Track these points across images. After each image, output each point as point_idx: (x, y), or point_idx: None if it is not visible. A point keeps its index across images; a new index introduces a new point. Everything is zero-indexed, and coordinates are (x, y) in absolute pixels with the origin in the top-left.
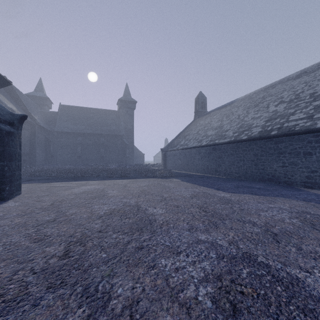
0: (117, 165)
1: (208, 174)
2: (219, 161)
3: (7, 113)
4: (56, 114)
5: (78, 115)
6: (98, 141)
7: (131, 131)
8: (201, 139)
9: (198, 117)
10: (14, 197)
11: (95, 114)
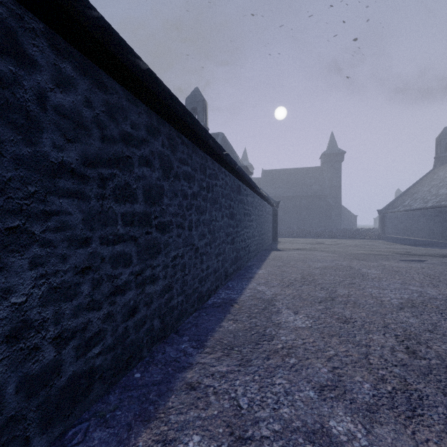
0: (322, 229)
1: (434, 240)
2: (445, 224)
3: (274, 201)
4: (259, 180)
5: (278, 178)
6: (299, 203)
7: (338, 189)
8: (429, 199)
9: (439, 164)
10: (278, 241)
11: (295, 174)
